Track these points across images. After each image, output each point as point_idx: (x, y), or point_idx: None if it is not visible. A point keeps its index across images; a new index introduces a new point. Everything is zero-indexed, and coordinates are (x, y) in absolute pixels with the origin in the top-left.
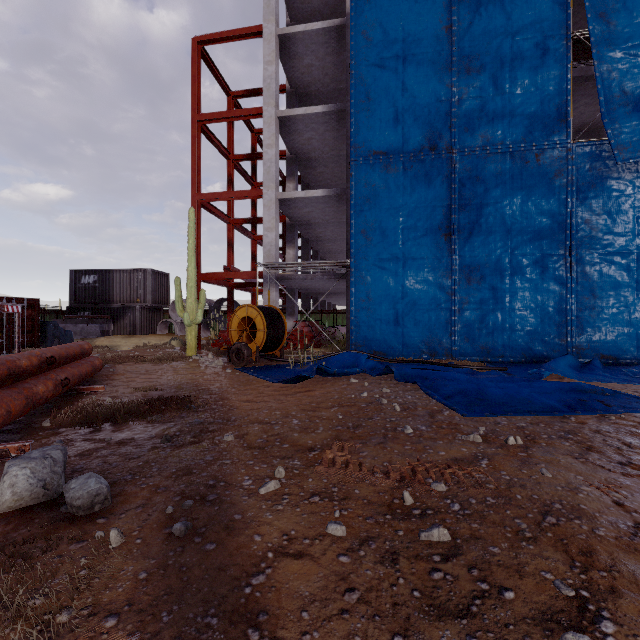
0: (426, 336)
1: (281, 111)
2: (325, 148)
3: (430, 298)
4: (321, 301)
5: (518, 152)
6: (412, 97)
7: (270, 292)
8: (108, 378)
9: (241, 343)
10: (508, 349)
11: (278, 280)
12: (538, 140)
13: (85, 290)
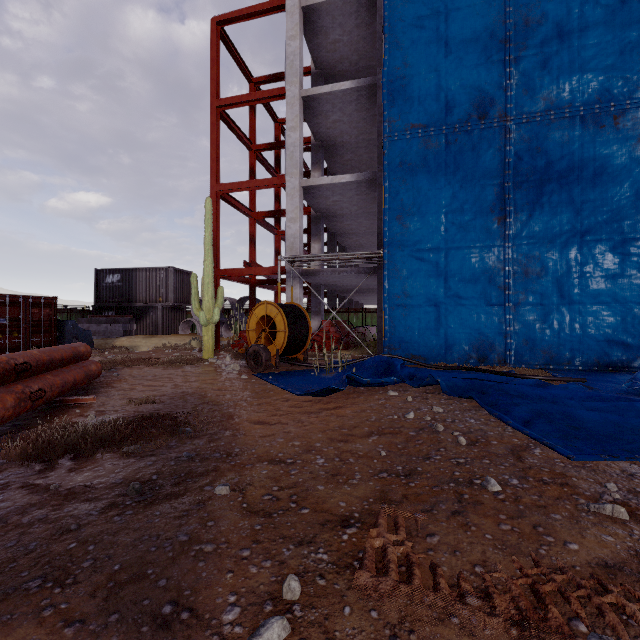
0: (474, 338)
1: (305, 90)
2: (353, 132)
3: (479, 293)
4: (348, 300)
5: (590, 115)
6: (457, 59)
7: (293, 289)
8: (108, 385)
9: (259, 345)
10: (577, 354)
11: (302, 275)
12: (617, 99)
13: (109, 289)
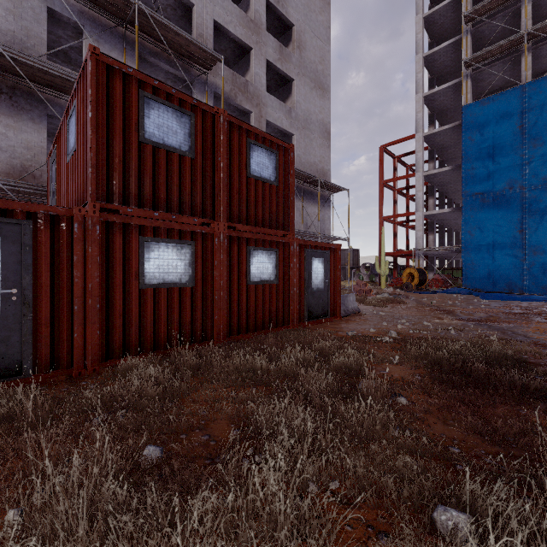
0: (506, 281)
1: (425, 173)
2: (452, 179)
3: (509, 263)
4: (455, 261)
5: None
6: (498, 164)
7: (419, 260)
8: None
9: (408, 282)
10: None
11: (423, 254)
12: None
13: None
